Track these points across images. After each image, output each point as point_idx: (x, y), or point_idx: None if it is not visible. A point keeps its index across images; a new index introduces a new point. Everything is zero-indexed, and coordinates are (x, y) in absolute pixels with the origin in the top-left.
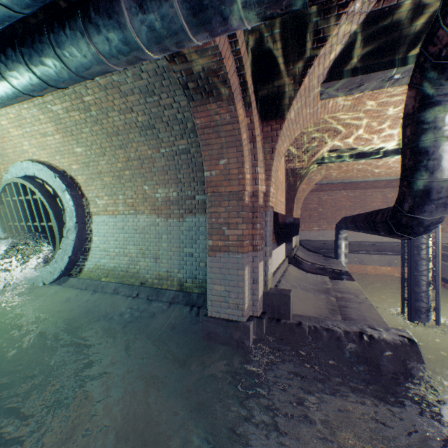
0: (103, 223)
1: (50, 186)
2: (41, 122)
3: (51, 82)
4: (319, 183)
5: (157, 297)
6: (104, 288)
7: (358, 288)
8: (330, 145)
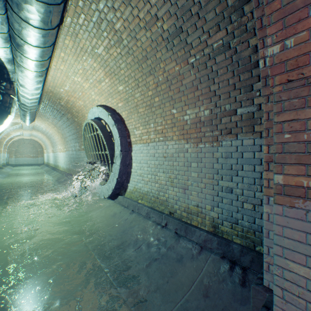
0: (139, 151)
1: (106, 123)
2: (95, 70)
3: None
4: None
5: (185, 233)
6: (139, 209)
7: None
8: None
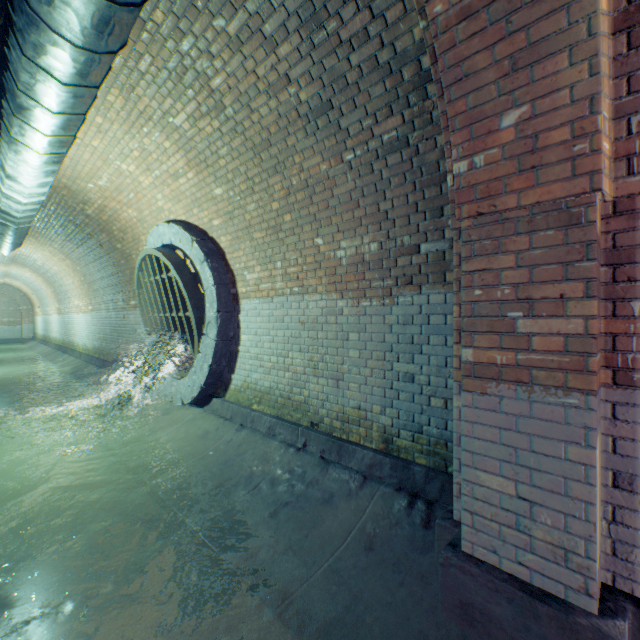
0: (254, 312)
1: (188, 257)
2: (168, 154)
3: None
4: None
5: (338, 456)
6: (255, 422)
7: None
8: None
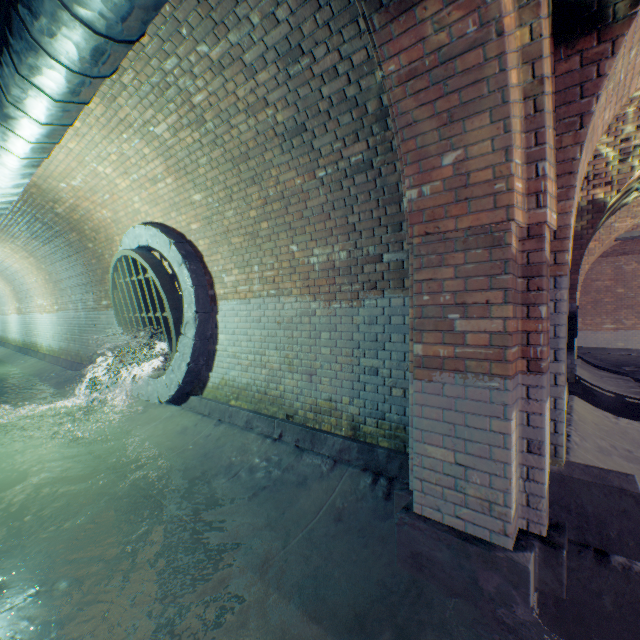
0: (231, 313)
1: (165, 259)
2: (147, 159)
3: (96, 22)
4: (625, 237)
5: (311, 444)
6: (233, 417)
7: None
8: None
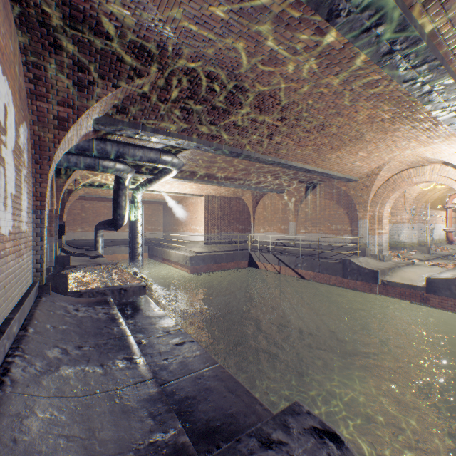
0: None
1: None
2: None
3: None
4: (83, 196)
5: None
6: None
7: (106, 259)
8: (90, 180)
